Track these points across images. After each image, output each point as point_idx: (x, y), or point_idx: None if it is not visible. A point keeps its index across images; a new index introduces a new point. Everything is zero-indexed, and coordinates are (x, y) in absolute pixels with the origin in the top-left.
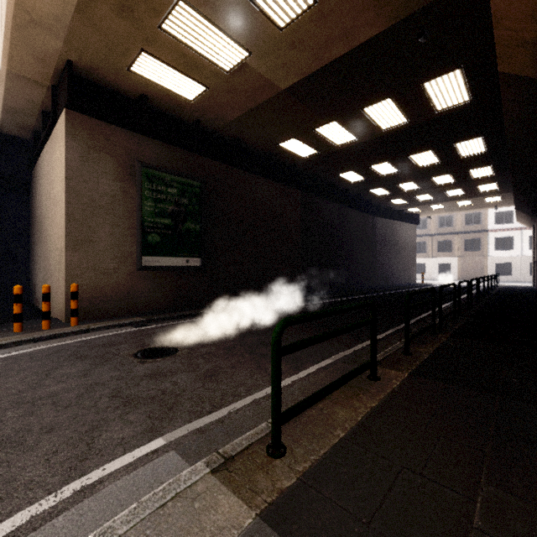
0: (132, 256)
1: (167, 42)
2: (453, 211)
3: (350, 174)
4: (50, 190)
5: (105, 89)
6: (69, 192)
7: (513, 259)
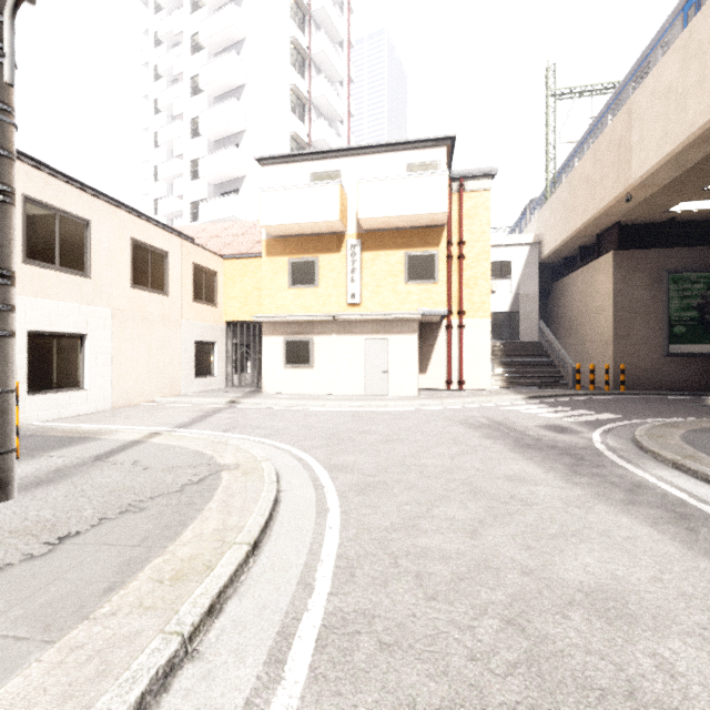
0: (659, 345)
1: (706, 192)
2: None
3: None
4: (588, 302)
5: (637, 226)
6: (614, 305)
7: None
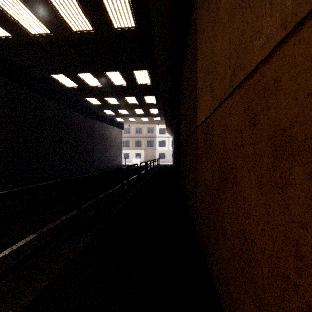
0: None
1: None
2: (140, 124)
3: (62, 77)
4: None
5: None
6: None
7: (165, 151)
